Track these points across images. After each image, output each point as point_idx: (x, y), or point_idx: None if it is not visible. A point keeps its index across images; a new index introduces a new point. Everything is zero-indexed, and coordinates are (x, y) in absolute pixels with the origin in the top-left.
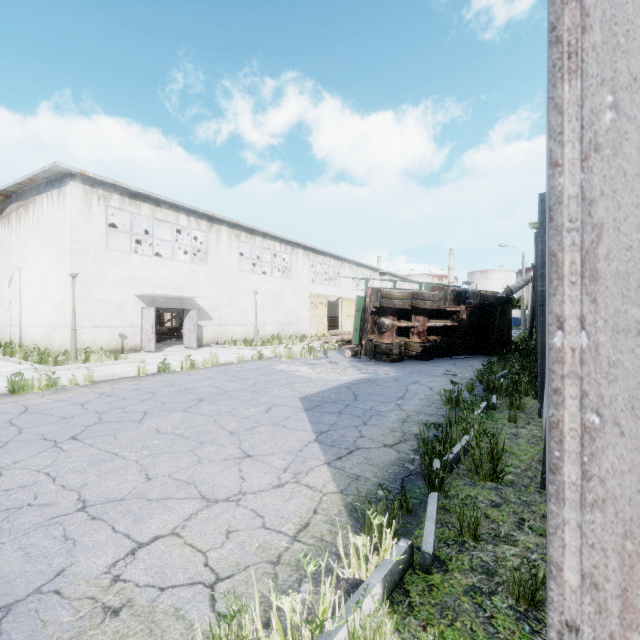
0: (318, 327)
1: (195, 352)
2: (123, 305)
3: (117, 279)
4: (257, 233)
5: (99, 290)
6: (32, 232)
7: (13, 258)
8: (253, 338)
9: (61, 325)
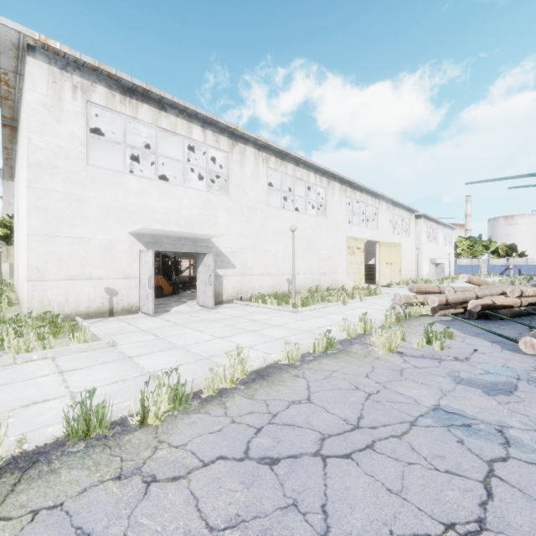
0: (355, 276)
1: (209, 316)
2: (112, 247)
3: (103, 209)
4: (288, 159)
5: (74, 224)
6: (20, 158)
7: (17, 197)
8: (284, 291)
9: (24, 276)
